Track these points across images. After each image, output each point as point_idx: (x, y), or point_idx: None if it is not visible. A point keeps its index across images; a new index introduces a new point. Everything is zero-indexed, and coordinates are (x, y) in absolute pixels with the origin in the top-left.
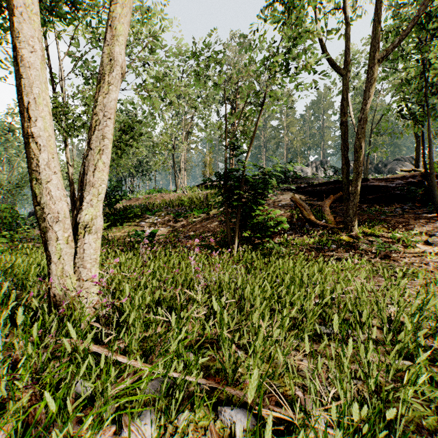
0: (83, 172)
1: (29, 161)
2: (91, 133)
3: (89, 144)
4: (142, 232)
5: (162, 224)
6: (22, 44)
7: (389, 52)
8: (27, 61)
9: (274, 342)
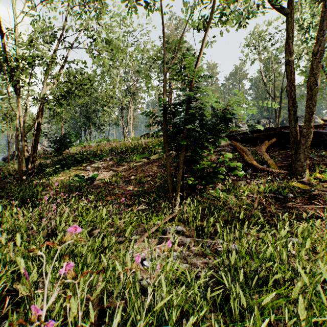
0: None
1: None
2: None
3: None
4: (82, 176)
5: (105, 168)
6: None
7: None
8: None
9: None
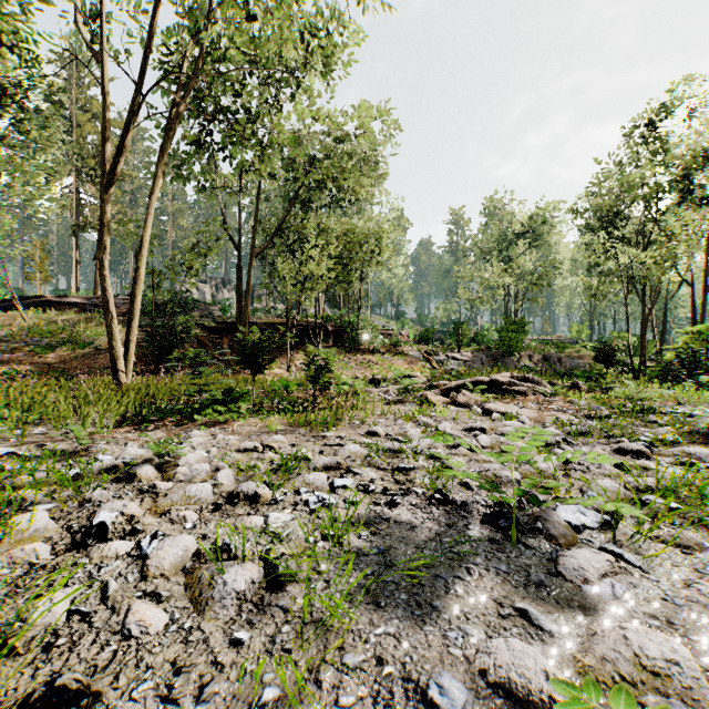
0: (126, 336)
1: (109, 332)
2: (130, 320)
3: (129, 324)
4: (14, 370)
5: (21, 362)
6: (109, 288)
7: (262, 250)
8: (110, 294)
9: None
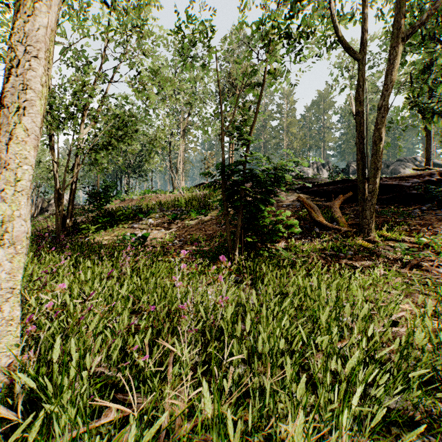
0: None
1: None
2: (6, 80)
3: (3, 98)
4: (132, 235)
5: (156, 227)
6: None
7: (413, 29)
8: None
9: (313, 440)
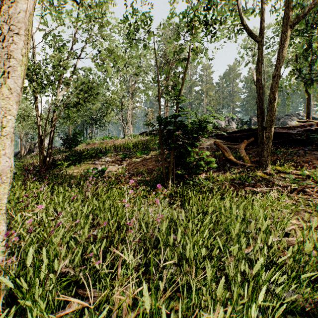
0: None
1: None
2: None
3: None
4: (94, 169)
5: (111, 163)
6: None
7: (298, 19)
8: None
9: None
